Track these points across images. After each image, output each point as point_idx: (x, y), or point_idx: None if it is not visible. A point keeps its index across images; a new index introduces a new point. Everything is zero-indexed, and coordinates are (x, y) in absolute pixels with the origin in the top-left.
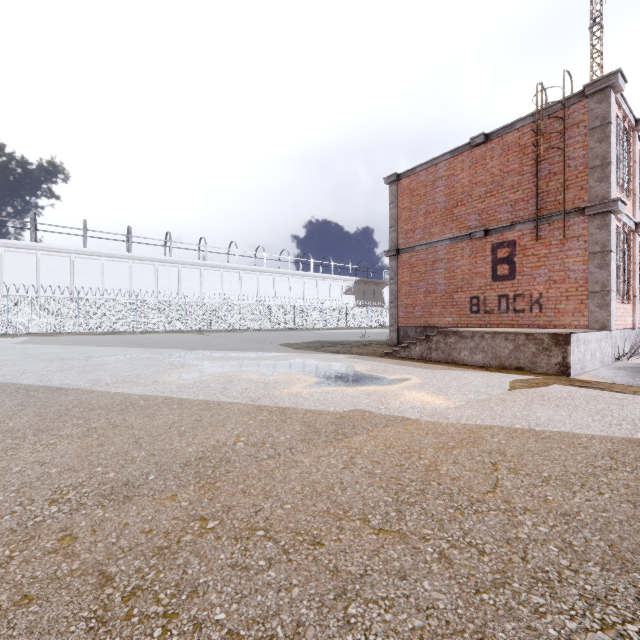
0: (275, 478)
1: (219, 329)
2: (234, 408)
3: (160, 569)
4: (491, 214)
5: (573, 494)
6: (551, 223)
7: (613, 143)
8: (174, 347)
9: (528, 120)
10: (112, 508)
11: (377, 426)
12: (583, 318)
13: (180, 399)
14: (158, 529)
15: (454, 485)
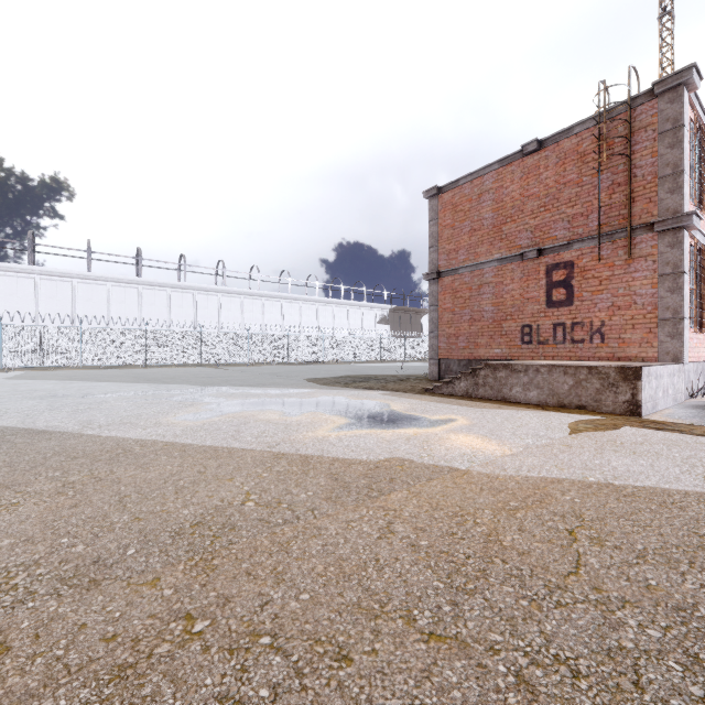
0: (291, 553)
1: (239, 362)
2: (247, 456)
3: (115, 704)
4: (545, 231)
5: (682, 576)
6: (615, 241)
7: (686, 149)
8: (186, 382)
9: (588, 124)
10: (70, 598)
11: (419, 479)
12: (652, 349)
13: (183, 445)
14: (125, 634)
15: (524, 563)
